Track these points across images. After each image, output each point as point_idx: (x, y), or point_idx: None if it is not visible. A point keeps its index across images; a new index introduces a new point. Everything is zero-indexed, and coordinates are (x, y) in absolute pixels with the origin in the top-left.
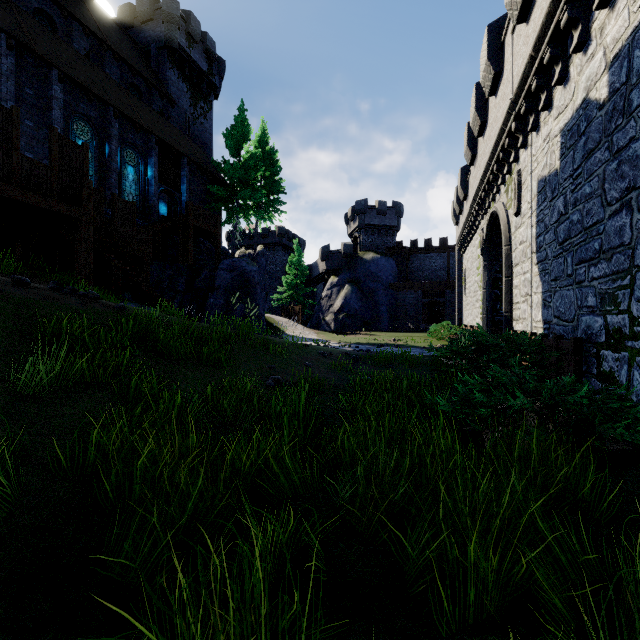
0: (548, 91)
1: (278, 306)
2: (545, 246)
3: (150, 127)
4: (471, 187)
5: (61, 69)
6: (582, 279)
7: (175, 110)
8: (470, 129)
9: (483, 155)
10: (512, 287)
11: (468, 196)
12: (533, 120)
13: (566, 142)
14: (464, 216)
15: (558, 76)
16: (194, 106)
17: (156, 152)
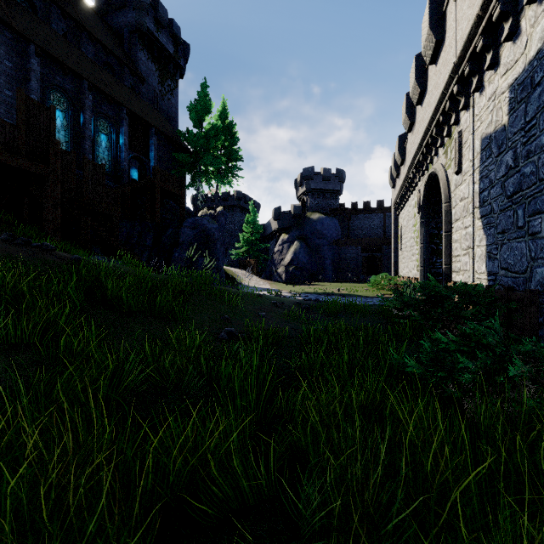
0: (494, 50)
1: (236, 260)
2: (490, 200)
3: (121, 100)
4: (408, 152)
5: (38, 44)
6: (537, 230)
7: (145, 87)
8: (409, 99)
9: (422, 121)
10: (452, 241)
11: (405, 161)
12: (477, 81)
13: (516, 96)
14: (401, 179)
15: (508, 31)
16: (162, 84)
17: (127, 122)
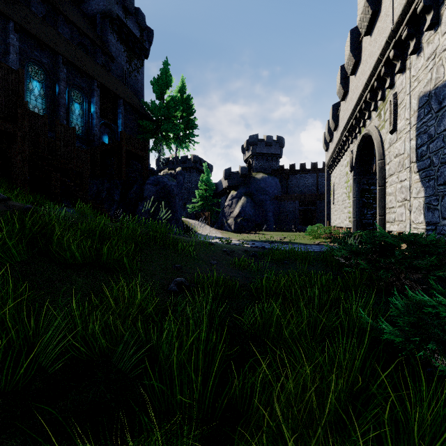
0: (435, 10)
1: (193, 213)
2: (429, 154)
3: (93, 74)
4: (342, 118)
5: (17, 22)
6: None
7: (115, 65)
8: (343, 71)
9: (355, 89)
10: (385, 194)
11: (338, 126)
12: (415, 43)
13: None
14: (334, 143)
15: None
16: (129, 63)
17: (97, 93)
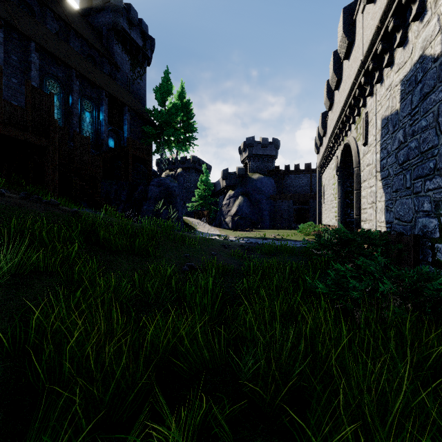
0: (390, 52)
1: (192, 211)
2: (387, 167)
3: (101, 84)
4: (329, 126)
5: (37, 42)
6: (419, 190)
7: (120, 73)
8: (329, 85)
9: (338, 103)
10: (361, 197)
11: (326, 133)
12: (378, 75)
13: (405, 89)
14: (323, 147)
15: (399, 40)
16: (133, 71)
17: (106, 102)
